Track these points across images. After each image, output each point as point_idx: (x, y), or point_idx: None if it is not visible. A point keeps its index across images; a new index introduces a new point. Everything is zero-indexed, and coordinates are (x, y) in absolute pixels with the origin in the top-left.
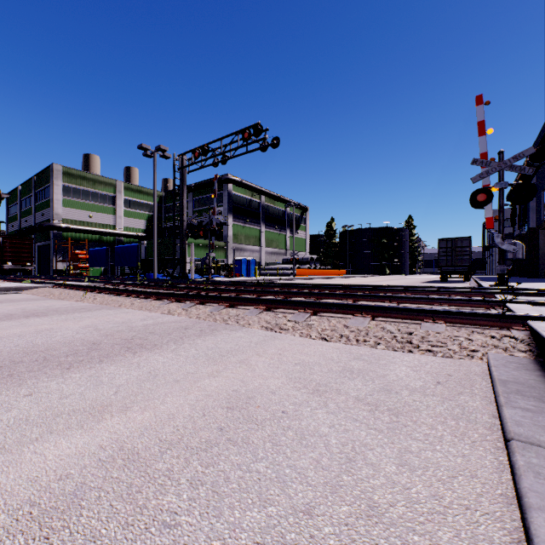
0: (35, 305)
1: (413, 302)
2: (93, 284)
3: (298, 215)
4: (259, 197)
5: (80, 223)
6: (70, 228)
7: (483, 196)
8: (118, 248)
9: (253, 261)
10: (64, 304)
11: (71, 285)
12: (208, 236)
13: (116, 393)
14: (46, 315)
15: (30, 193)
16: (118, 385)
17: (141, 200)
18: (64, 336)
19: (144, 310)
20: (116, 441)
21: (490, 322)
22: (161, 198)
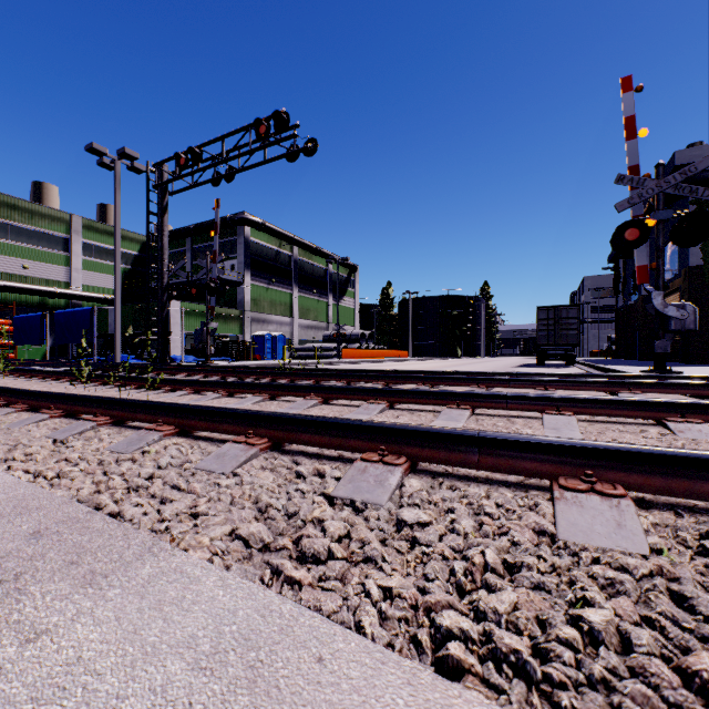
0: None
1: (609, 412)
2: None
3: (344, 275)
4: (290, 248)
5: (7, 277)
6: None
7: (634, 232)
8: (60, 314)
9: (281, 338)
10: None
11: None
12: (205, 296)
13: None
14: None
15: None
16: None
17: (112, 246)
18: None
19: None
20: None
21: None
22: (144, 245)
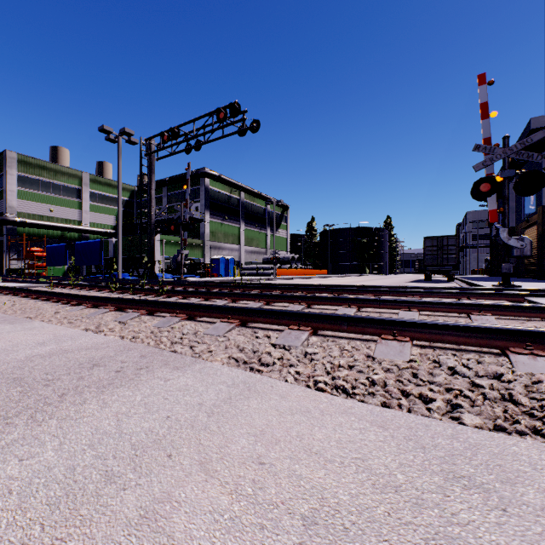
0: None
1: (440, 310)
2: (33, 286)
3: (279, 213)
4: (238, 193)
5: (39, 217)
6: (26, 223)
7: (487, 186)
8: (79, 244)
9: (232, 260)
10: None
11: None
12: (180, 231)
13: None
14: None
15: None
16: None
17: (111, 194)
18: None
19: (62, 324)
20: None
21: None
22: (133, 193)
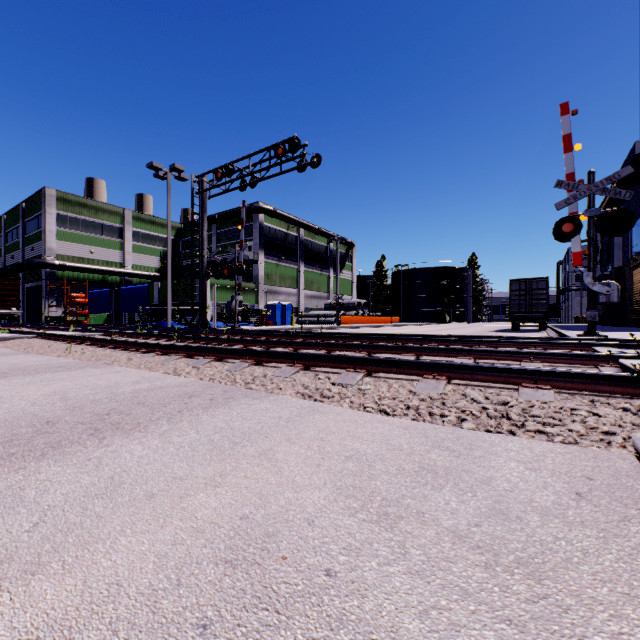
0: None
1: (494, 357)
2: (87, 334)
3: (343, 251)
4: (296, 230)
5: (79, 260)
6: (66, 266)
7: (569, 226)
8: (124, 290)
9: (289, 307)
10: (39, 360)
11: (58, 336)
12: (234, 275)
13: (34, 528)
14: (5, 376)
15: (17, 223)
16: (47, 507)
17: (155, 233)
18: (10, 410)
19: (142, 368)
20: None
21: (618, 387)
22: (178, 231)
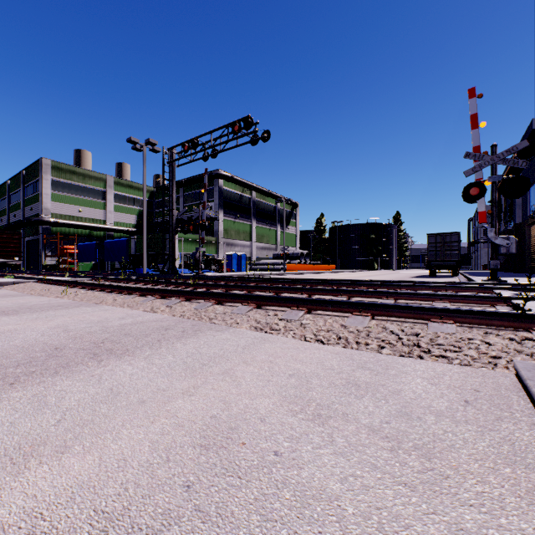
0: (10, 301)
1: (411, 298)
2: (78, 279)
3: (288, 210)
4: (249, 192)
5: (70, 218)
6: (59, 223)
7: (476, 190)
8: (107, 242)
9: (244, 256)
10: (41, 300)
11: (55, 280)
12: (198, 230)
13: (58, 423)
14: (16, 313)
15: (19, 188)
16: (66, 409)
17: (132, 195)
18: (25, 339)
19: (125, 307)
20: (28, 515)
21: (506, 322)
22: (152, 193)
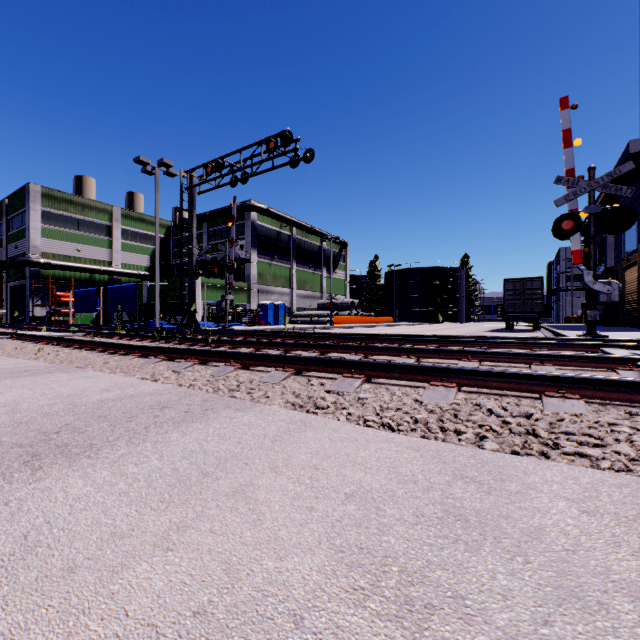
0: None
1: (501, 360)
2: (68, 335)
3: (336, 251)
4: (289, 228)
5: (65, 258)
6: (51, 264)
7: (569, 223)
8: (111, 289)
9: (282, 306)
10: (5, 364)
11: (34, 336)
12: (224, 274)
13: None
14: None
15: (0, 220)
16: None
17: (144, 231)
18: None
19: (116, 373)
20: None
21: None
22: (169, 229)
